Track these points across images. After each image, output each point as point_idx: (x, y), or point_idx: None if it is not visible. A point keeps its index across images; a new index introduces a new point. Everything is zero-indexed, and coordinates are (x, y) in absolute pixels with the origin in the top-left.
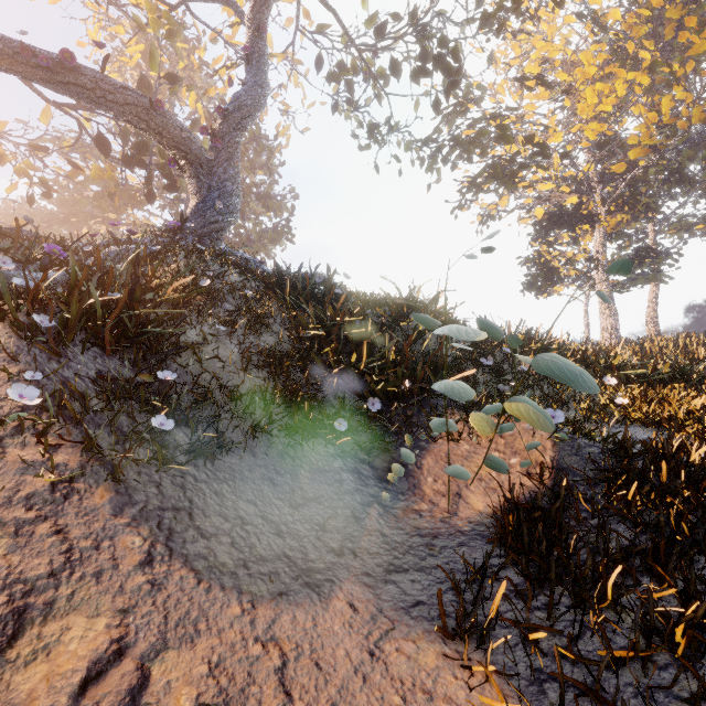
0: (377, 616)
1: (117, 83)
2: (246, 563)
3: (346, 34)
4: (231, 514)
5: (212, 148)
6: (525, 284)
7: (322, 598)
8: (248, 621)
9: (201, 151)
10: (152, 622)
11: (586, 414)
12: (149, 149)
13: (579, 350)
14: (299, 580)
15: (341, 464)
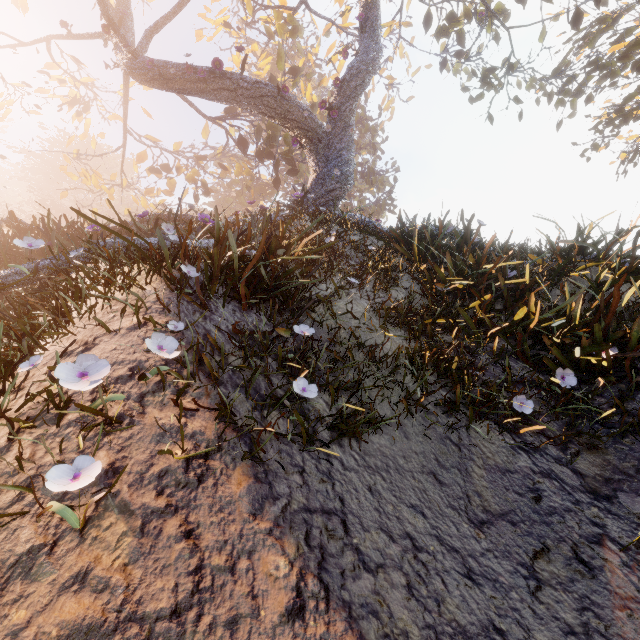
0: None
1: (253, 80)
2: (438, 635)
3: None
4: (394, 528)
5: (329, 122)
6: None
7: None
8: None
9: (319, 127)
10: None
11: None
12: (276, 139)
13: None
14: None
15: (528, 463)
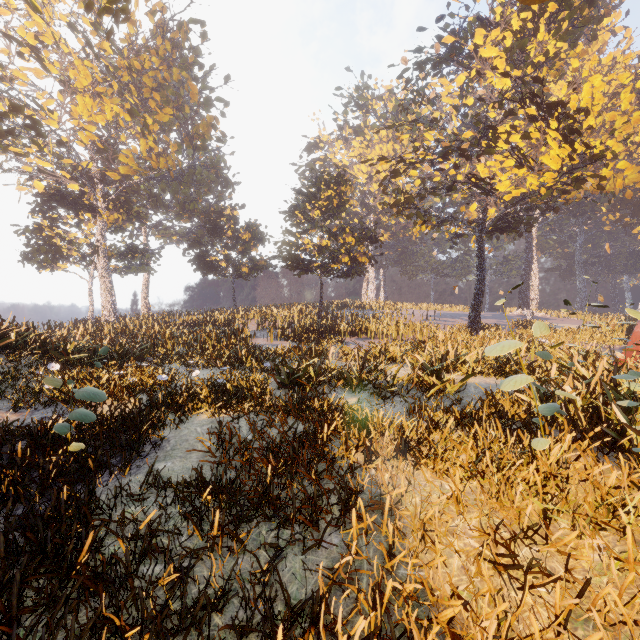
0: None
1: None
2: None
3: None
4: None
5: None
6: (24, 254)
7: None
8: None
9: None
10: None
11: (18, 402)
12: None
13: (41, 337)
14: None
15: None
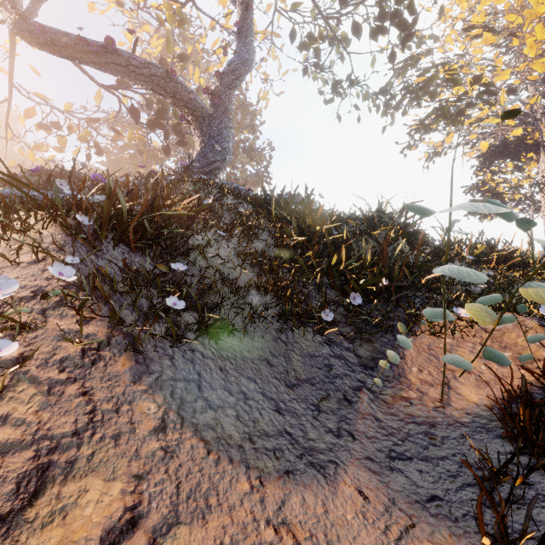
0: (391, 507)
1: (143, 60)
2: (251, 436)
3: (316, 6)
4: (234, 389)
5: (211, 105)
6: None
7: (329, 481)
8: (258, 499)
9: (203, 108)
10: (165, 491)
11: None
12: (166, 113)
13: (542, 258)
14: (303, 459)
15: (328, 351)
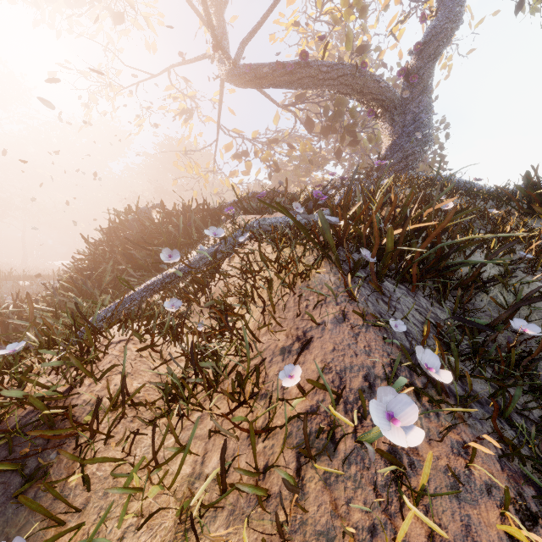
0: None
1: (332, 63)
2: None
3: None
4: None
5: (405, 88)
6: None
7: None
8: None
9: (394, 95)
10: None
11: None
12: (342, 115)
13: None
14: None
15: None
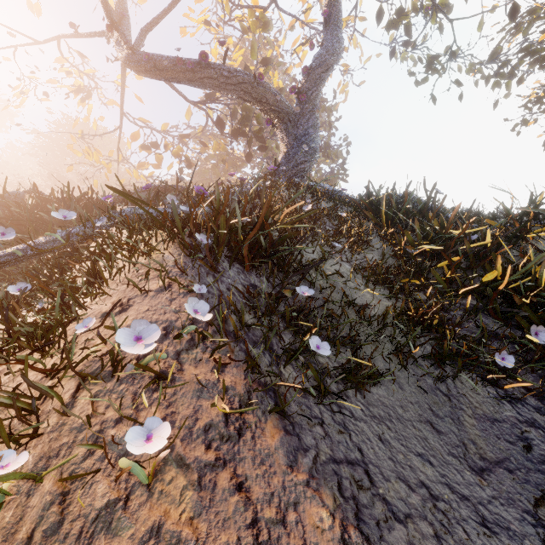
0: None
1: (233, 69)
2: None
3: None
4: (410, 477)
5: (297, 104)
6: None
7: None
8: None
9: (289, 109)
10: None
11: None
12: (249, 120)
13: None
14: None
15: (513, 412)
